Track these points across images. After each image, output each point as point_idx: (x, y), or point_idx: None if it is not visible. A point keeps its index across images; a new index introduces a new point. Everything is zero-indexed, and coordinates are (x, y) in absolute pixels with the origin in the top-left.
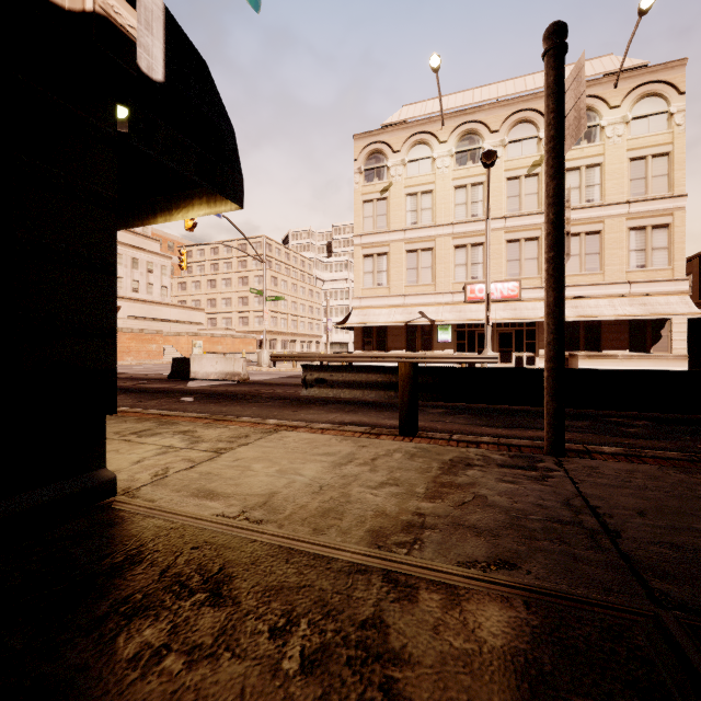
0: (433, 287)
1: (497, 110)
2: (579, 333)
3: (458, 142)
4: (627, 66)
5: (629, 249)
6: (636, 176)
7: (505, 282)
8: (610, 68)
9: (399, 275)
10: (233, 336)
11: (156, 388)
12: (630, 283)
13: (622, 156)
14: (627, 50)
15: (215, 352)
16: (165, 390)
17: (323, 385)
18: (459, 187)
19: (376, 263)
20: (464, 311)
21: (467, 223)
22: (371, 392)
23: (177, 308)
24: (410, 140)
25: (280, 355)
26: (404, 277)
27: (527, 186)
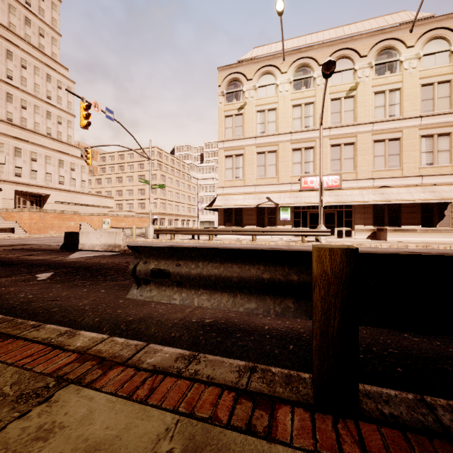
0: (276, 179)
1: (324, 49)
2: (384, 213)
3: (295, 73)
4: (418, 17)
5: (421, 151)
6: (426, 98)
7: (330, 175)
8: (406, 19)
9: (251, 170)
10: (133, 216)
11: (33, 260)
12: (422, 176)
13: (416, 82)
14: (422, 2)
15: (119, 227)
16: (38, 263)
17: (165, 280)
18: (296, 106)
19: (234, 162)
20: (300, 197)
21: (301, 132)
22: (249, 298)
23: (93, 196)
24: (259, 71)
25: (162, 229)
26: (255, 172)
27: (346, 105)
